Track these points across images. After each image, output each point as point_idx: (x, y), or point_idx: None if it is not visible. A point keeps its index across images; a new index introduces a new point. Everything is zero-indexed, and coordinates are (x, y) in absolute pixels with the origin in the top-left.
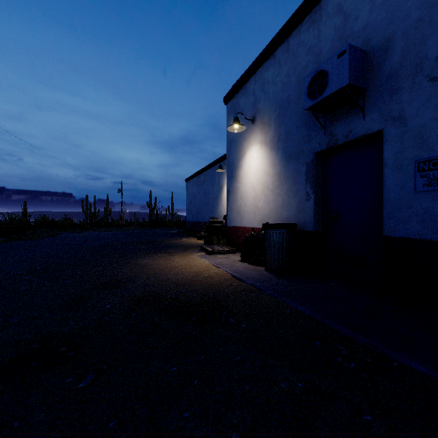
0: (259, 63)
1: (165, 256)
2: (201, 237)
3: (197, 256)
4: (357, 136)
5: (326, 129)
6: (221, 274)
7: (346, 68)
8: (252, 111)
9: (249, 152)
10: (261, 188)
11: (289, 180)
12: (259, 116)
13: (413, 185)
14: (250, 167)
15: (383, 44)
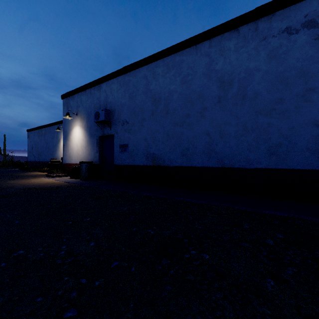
0: (79, 90)
1: (24, 180)
2: (44, 170)
3: (45, 178)
4: (109, 134)
5: (102, 129)
6: (60, 182)
7: (104, 115)
8: (76, 110)
9: (75, 128)
10: (80, 146)
11: (91, 144)
12: (80, 113)
13: (119, 151)
14: (75, 135)
15: (114, 110)
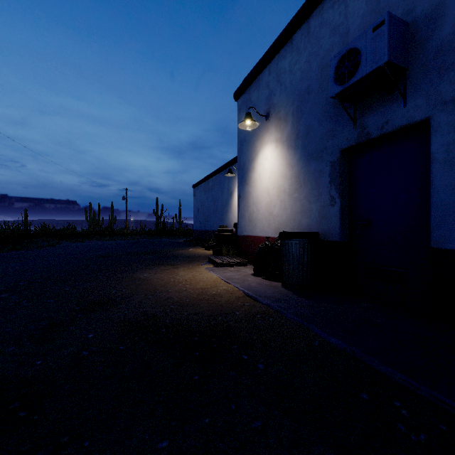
0: (274, 52)
1: (168, 269)
2: (209, 247)
3: (204, 269)
4: (395, 127)
5: (356, 121)
6: (231, 291)
7: (385, 42)
8: (266, 106)
9: (262, 153)
10: (276, 192)
11: (309, 182)
12: (274, 110)
13: None
14: (263, 169)
15: (430, 13)
